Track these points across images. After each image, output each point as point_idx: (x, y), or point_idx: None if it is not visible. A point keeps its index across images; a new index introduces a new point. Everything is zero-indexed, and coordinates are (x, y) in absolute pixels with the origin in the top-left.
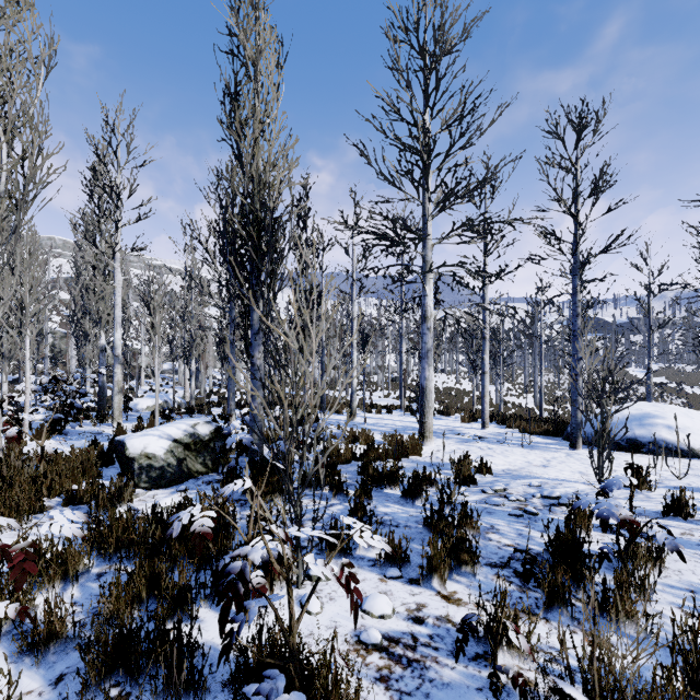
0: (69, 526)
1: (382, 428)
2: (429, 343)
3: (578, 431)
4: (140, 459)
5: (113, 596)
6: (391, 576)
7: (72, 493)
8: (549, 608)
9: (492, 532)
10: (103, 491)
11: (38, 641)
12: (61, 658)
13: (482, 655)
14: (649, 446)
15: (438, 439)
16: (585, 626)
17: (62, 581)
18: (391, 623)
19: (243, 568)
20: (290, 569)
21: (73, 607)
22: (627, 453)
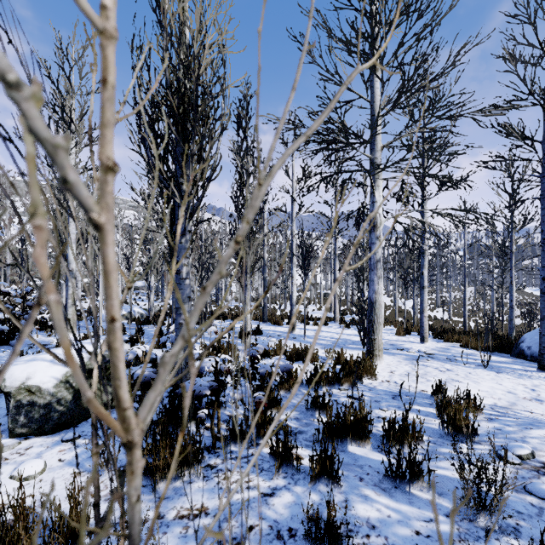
0: None
1: (322, 341)
2: (378, 254)
3: None
4: (18, 395)
5: None
6: None
7: None
8: None
9: None
10: None
11: None
12: None
13: None
14: None
15: (383, 355)
16: None
17: None
18: None
19: None
20: None
21: None
22: None
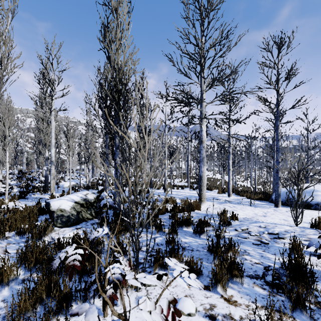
0: None
1: (179, 196)
2: (203, 154)
3: (278, 198)
4: (57, 212)
5: (22, 300)
6: None
7: (20, 230)
8: (294, 310)
9: (246, 254)
10: (35, 229)
11: None
12: None
13: None
14: (315, 206)
15: (207, 201)
16: None
17: None
18: (195, 320)
19: None
20: None
21: (2, 303)
22: (304, 209)
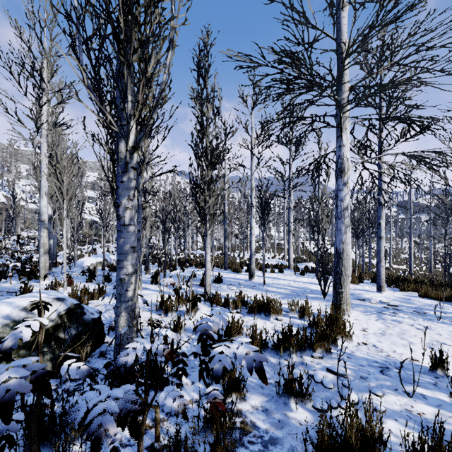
0: None
1: (281, 290)
2: (346, 201)
3: None
4: None
5: None
6: None
7: None
8: None
9: None
10: None
11: None
12: None
13: None
14: None
15: None
16: None
17: None
18: None
19: None
20: None
21: None
22: None
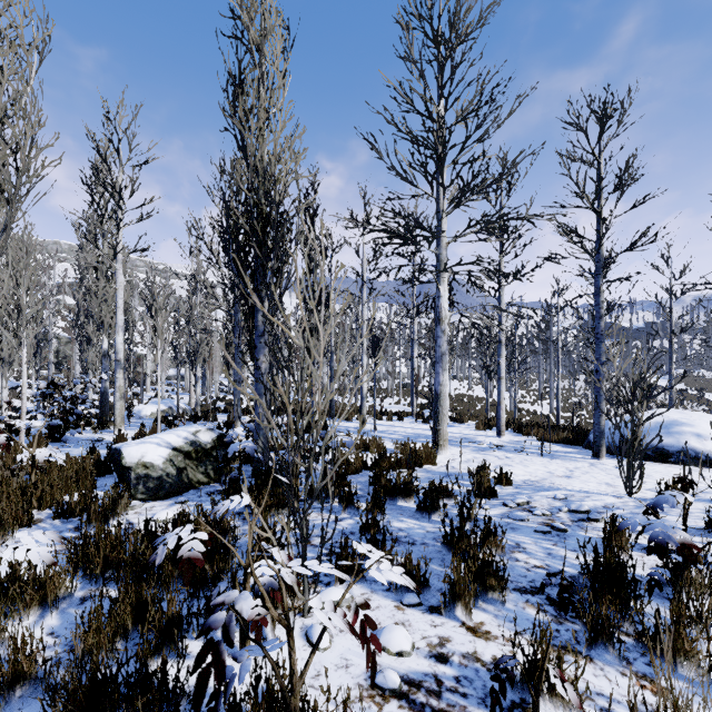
0: (37, 550)
1: (393, 435)
2: (443, 347)
3: (601, 439)
4: (137, 469)
5: (92, 628)
6: (408, 604)
7: (63, 505)
8: (592, 645)
9: (518, 551)
10: (95, 503)
11: (2, 683)
12: (28, 704)
13: (519, 704)
14: (677, 456)
15: (452, 447)
16: (636, 666)
17: (40, 607)
18: (410, 662)
19: (227, 622)
20: (295, 595)
21: (50, 638)
22: (653, 463)
